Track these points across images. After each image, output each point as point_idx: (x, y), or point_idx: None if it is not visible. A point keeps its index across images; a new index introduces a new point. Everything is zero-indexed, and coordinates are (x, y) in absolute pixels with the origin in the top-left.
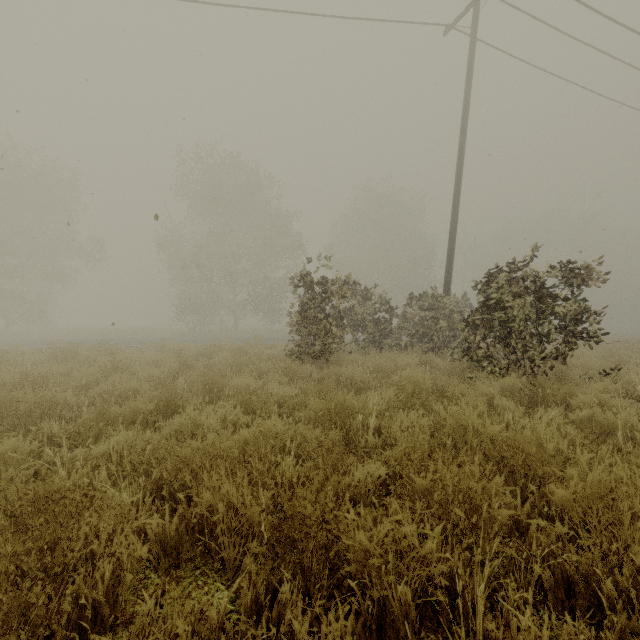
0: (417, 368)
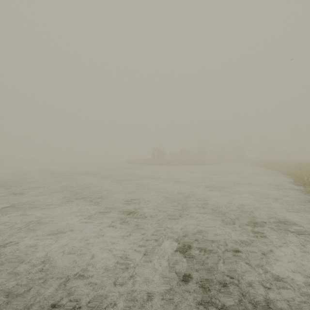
0: None
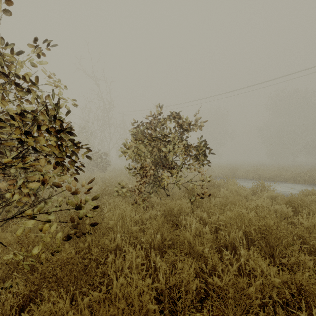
0: None
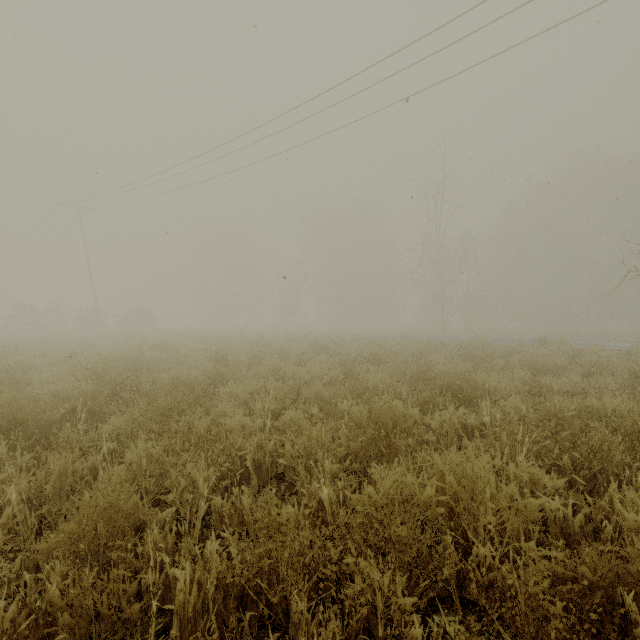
0: None
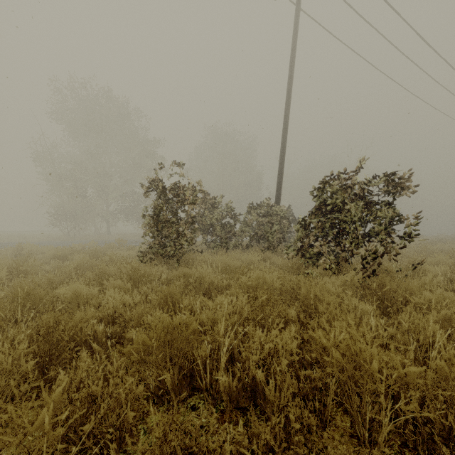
0: (259, 265)
